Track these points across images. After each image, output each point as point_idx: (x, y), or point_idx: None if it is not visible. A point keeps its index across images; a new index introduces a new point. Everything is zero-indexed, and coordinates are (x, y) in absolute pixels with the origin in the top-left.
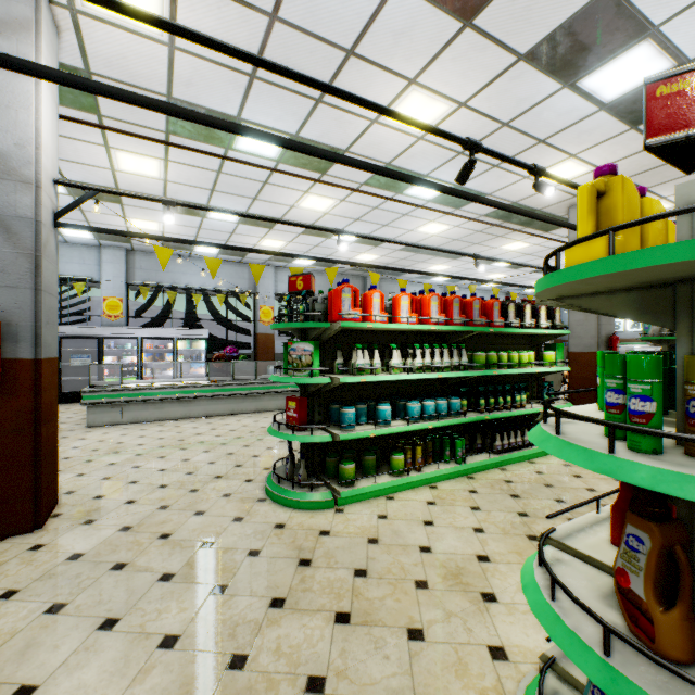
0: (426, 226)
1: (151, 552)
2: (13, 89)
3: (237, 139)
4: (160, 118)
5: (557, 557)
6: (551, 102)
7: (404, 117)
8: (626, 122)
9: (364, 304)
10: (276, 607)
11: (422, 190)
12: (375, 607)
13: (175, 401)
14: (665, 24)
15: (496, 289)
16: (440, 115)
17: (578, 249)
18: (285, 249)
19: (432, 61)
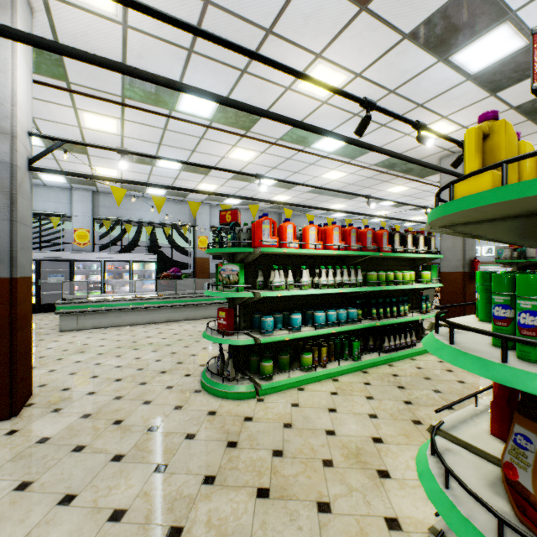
0: (328, 173)
1: (106, 436)
2: None
3: (178, 102)
4: (116, 85)
5: (446, 447)
6: (428, 73)
7: (313, 79)
8: (487, 90)
9: (280, 233)
10: (208, 484)
11: (326, 144)
12: (290, 483)
13: (130, 310)
14: (521, 9)
15: (384, 222)
16: (340, 84)
17: (466, 183)
18: (217, 191)
19: (335, 39)
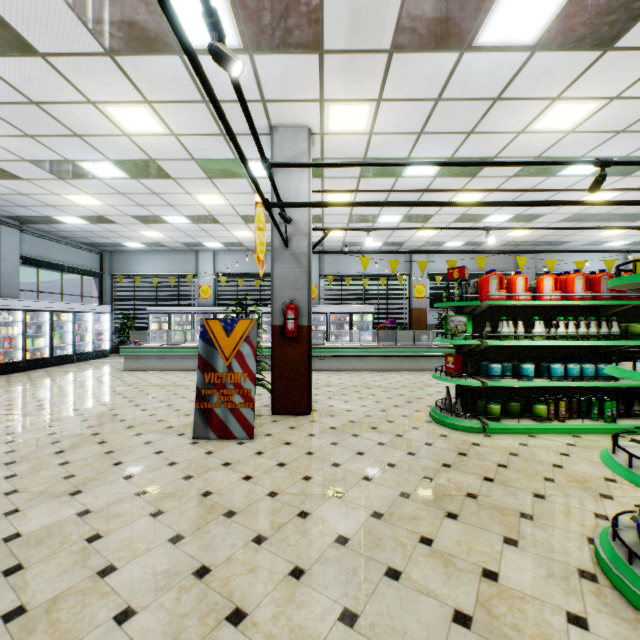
0: (587, 197)
1: (369, 433)
2: (300, 188)
3: (405, 170)
4: (356, 171)
5: (633, 445)
6: None
7: (536, 163)
8: None
9: (508, 286)
10: (445, 467)
11: (578, 169)
12: (511, 480)
13: (356, 358)
14: None
15: None
16: (589, 112)
17: None
18: (436, 236)
19: (574, 81)
